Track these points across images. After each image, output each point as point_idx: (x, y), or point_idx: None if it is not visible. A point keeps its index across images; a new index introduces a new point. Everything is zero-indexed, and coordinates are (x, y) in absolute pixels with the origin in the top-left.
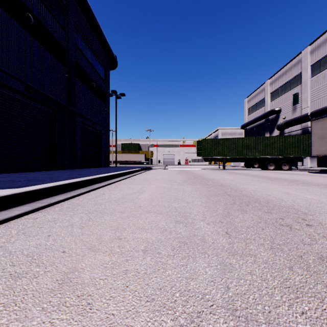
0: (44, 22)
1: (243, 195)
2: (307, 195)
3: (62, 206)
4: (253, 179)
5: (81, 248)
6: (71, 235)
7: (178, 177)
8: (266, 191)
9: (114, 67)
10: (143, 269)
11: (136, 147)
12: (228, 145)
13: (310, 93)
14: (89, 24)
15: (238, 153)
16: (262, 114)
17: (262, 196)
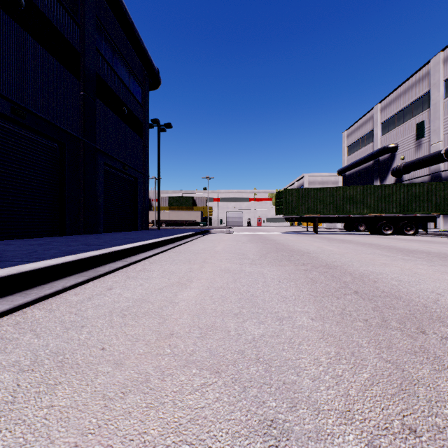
0: (44, 9)
1: (388, 295)
2: None
3: None
4: (373, 252)
5: None
6: None
7: (250, 247)
8: (424, 283)
9: (156, 85)
10: None
11: (189, 201)
12: (322, 198)
13: (444, 121)
14: (117, 19)
15: (337, 209)
16: (370, 153)
17: (429, 298)
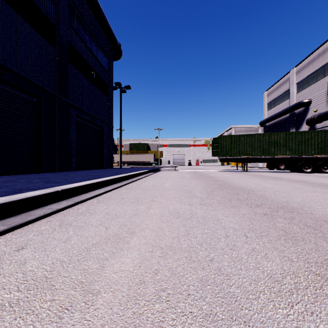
0: None
1: None
2: None
3: None
4: (316, 190)
5: None
6: None
7: (195, 183)
8: None
9: (118, 56)
10: None
11: (145, 147)
12: (250, 142)
13: None
14: (86, 1)
15: (263, 151)
16: (287, 107)
17: None
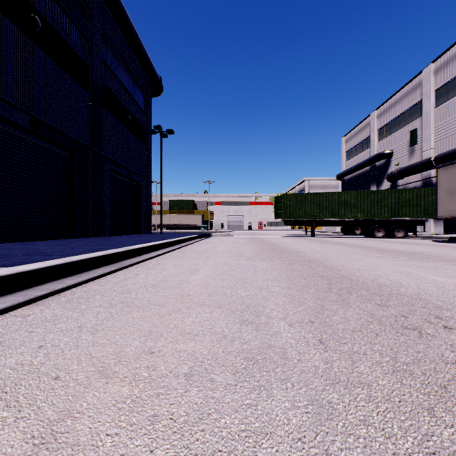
0: (57, 27)
1: (343, 277)
2: (437, 277)
3: (72, 294)
4: (354, 251)
5: (86, 370)
6: (76, 346)
7: (248, 248)
8: (376, 271)
9: (158, 92)
10: (183, 413)
11: (190, 205)
12: (318, 202)
13: (435, 129)
14: (122, 32)
15: (332, 213)
16: (367, 159)
17: (370, 279)
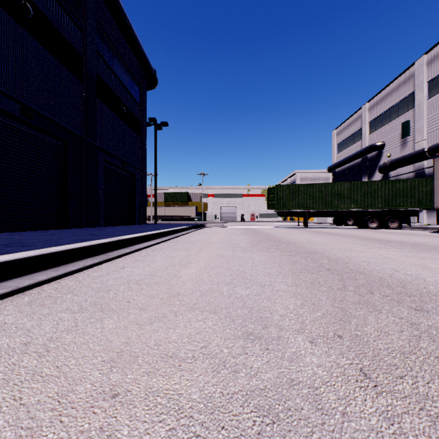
0: (49, 16)
1: (354, 271)
2: None
3: (40, 293)
4: (354, 242)
5: None
6: (5, 381)
7: (242, 238)
8: (388, 263)
9: (153, 85)
10: None
11: (184, 197)
12: (311, 193)
13: (427, 120)
14: (117, 24)
15: (326, 204)
16: (358, 151)
17: (386, 273)
